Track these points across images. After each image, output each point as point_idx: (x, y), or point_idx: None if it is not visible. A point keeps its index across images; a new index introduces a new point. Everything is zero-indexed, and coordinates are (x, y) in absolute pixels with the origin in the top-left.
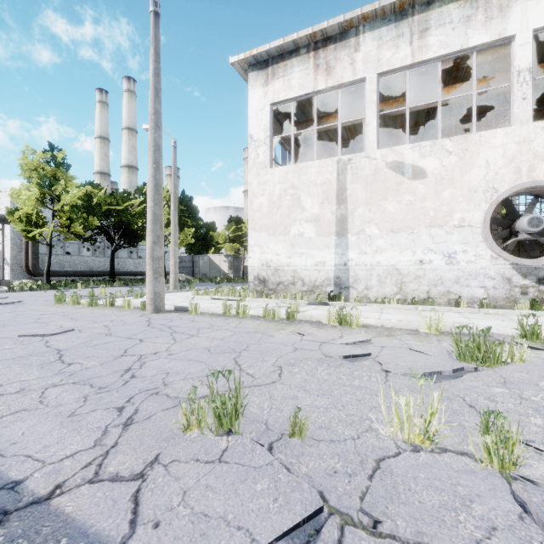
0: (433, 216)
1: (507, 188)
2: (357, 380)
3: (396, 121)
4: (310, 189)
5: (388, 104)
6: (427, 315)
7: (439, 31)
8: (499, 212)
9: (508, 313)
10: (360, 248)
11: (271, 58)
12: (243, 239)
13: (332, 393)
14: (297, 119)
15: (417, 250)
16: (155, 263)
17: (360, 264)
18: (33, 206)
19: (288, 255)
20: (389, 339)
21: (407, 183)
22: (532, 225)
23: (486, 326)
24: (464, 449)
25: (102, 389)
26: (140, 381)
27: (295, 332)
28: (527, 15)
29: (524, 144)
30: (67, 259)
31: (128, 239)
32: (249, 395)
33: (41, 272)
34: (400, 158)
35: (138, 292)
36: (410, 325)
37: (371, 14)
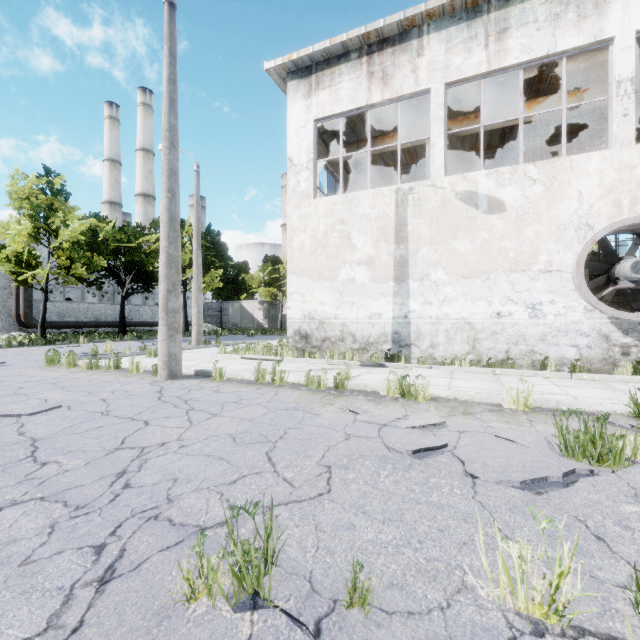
0: (514, 258)
1: (604, 224)
2: (435, 493)
3: (465, 143)
4: (363, 225)
5: (456, 121)
6: (508, 382)
7: (520, 32)
8: (594, 254)
9: (607, 378)
10: (424, 297)
11: (315, 64)
12: (281, 282)
13: (403, 517)
14: (346, 139)
15: (494, 300)
16: (169, 317)
17: (424, 317)
18: (24, 243)
19: (336, 305)
20: (467, 419)
21: (482, 217)
22: (636, 271)
23: (588, 401)
24: (610, 628)
25: (79, 510)
26: (136, 494)
27: (346, 409)
28: (629, 13)
29: (625, 170)
30: (68, 307)
31: (142, 283)
32: (286, 520)
33: (35, 323)
34: (473, 187)
35: (151, 350)
36: (491, 398)
37: (437, 11)
